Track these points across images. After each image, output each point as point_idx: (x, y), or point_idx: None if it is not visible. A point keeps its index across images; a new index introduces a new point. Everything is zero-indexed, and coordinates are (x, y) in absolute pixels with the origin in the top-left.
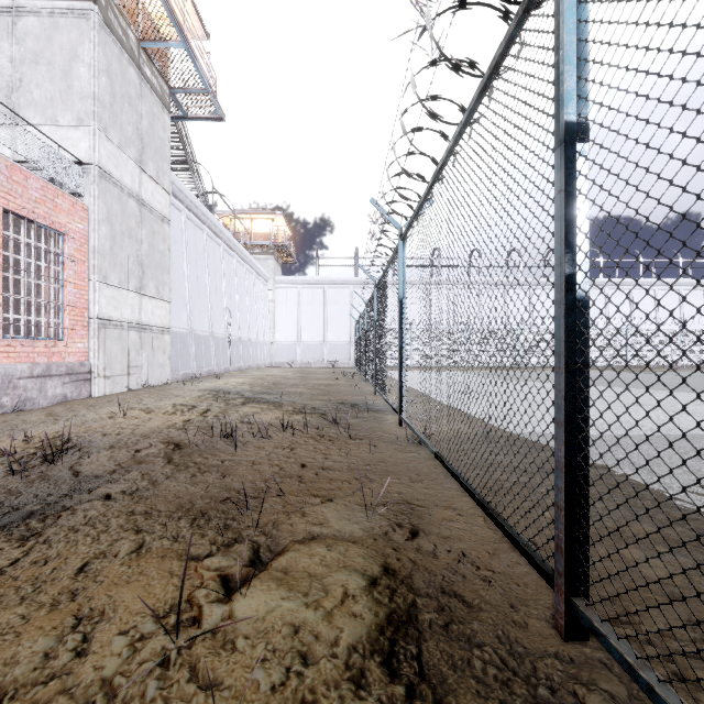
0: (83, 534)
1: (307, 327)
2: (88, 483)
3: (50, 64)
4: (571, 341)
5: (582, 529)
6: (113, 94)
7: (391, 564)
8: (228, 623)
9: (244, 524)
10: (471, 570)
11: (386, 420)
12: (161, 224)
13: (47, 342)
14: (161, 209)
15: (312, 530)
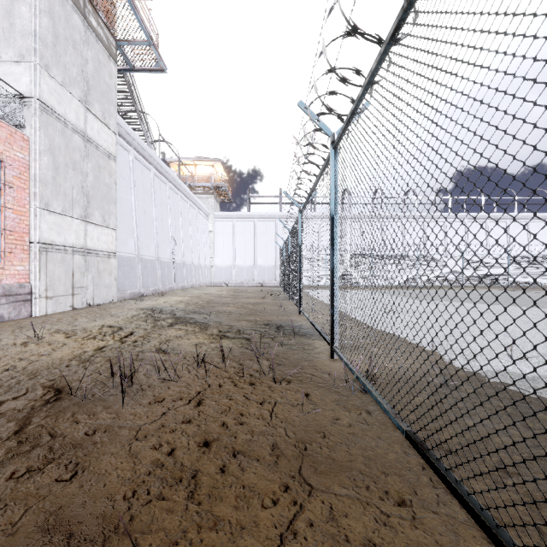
0: None
1: (240, 253)
2: None
3: None
4: None
5: None
6: (56, 35)
7: None
8: None
9: None
10: None
11: (315, 349)
12: (107, 160)
13: None
14: (107, 147)
15: None
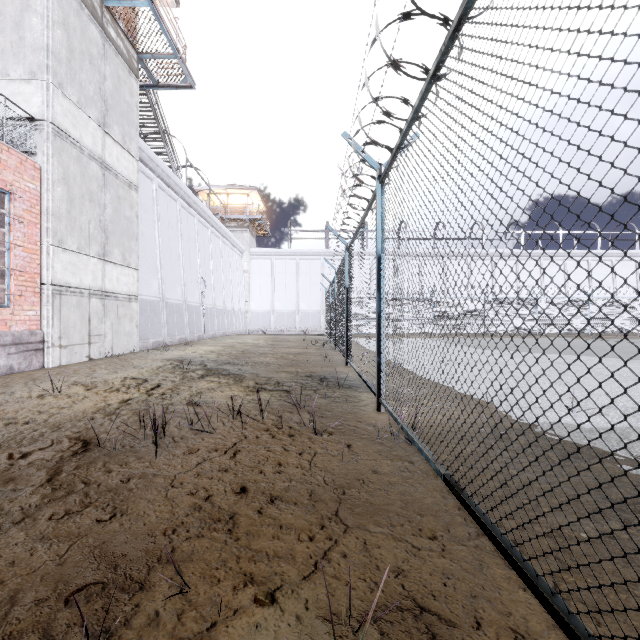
0: None
1: (280, 296)
2: None
3: (0, 14)
4: None
5: None
6: (71, 49)
7: None
8: None
9: None
10: None
11: (361, 401)
12: (127, 190)
13: None
14: (127, 175)
15: None
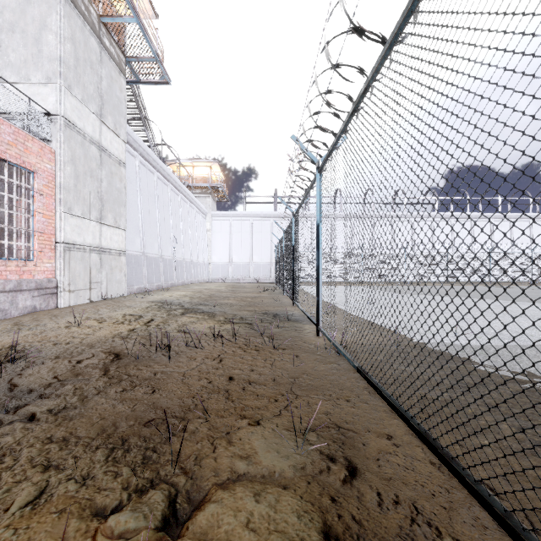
0: None
1: (237, 251)
2: (19, 399)
3: (23, 32)
4: None
5: None
6: (77, 58)
7: (331, 527)
8: None
9: (164, 458)
10: (430, 537)
11: (304, 330)
12: (118, 167)
13: (18, 262)
14: (118, 155)
15: (238, 468)
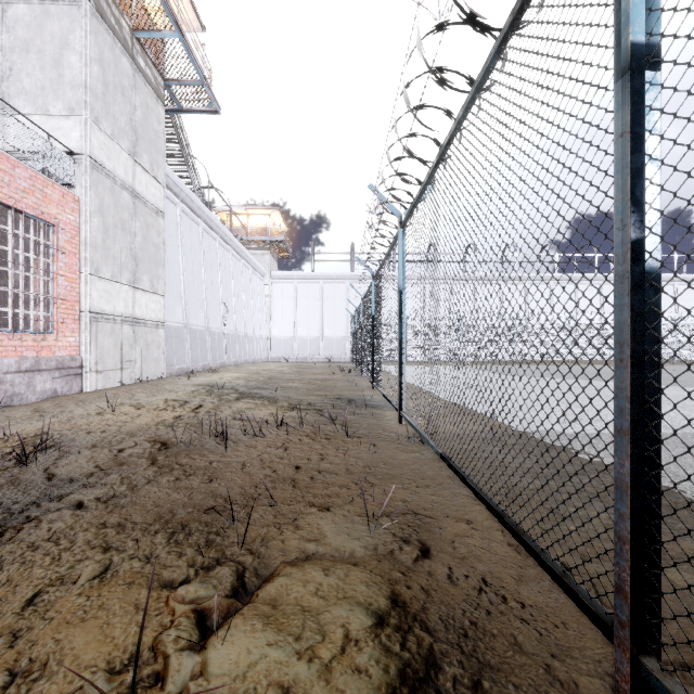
0: (42, 552)
1: (303, 322)
2: (61, 488)
3: (40, 52)
4: (638, 326)
5: (652, 568)
6: (106, 83)
7: (399, 595)
8: (195, 692)
9: (229, 540)
10: (496, 602)
11: (385, 417)
12: (155, 217)
13: (36, 336)
14: (155, 202)
15: (307, 548)
